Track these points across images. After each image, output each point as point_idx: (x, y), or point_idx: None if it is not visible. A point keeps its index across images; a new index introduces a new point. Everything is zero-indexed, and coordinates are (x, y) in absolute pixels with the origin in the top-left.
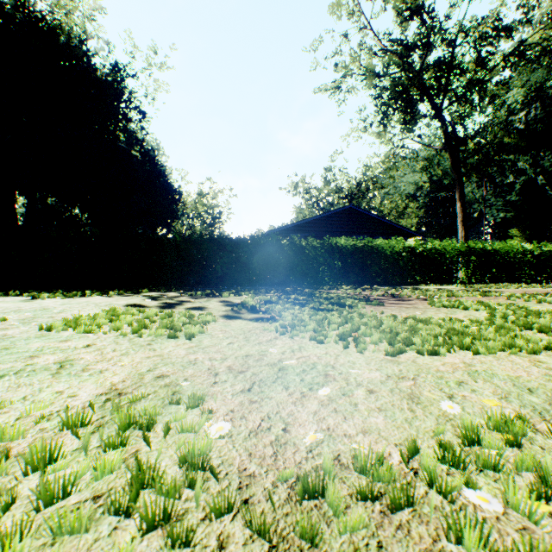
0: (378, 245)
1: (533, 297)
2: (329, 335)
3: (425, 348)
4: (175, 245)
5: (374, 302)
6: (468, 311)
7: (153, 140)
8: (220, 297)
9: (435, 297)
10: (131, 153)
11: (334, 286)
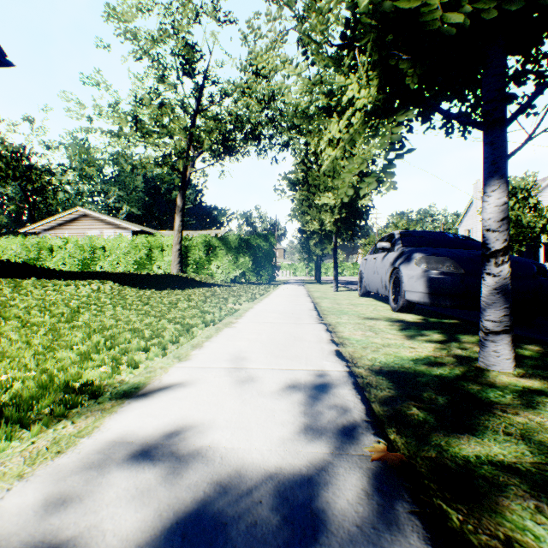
0: None
1: None
2: None
3: None
4: None
5: None
6: None
7: None
8: None
9: None
10: None
11: None
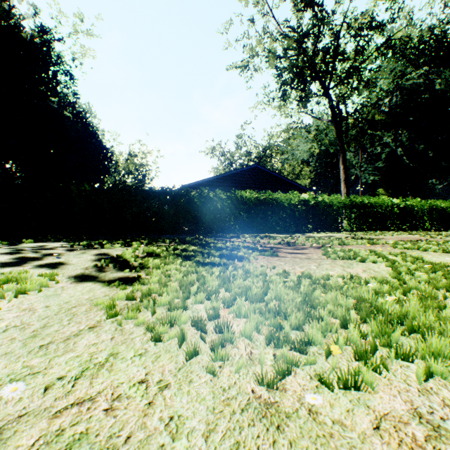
0: (277, 198)
1: (416, 245)
2: (179, 319)
3: (335, 371)
4: (85, 194)
5: (268, 252)
6: (365, 263)
7: (85, 103)
8: (99, 249)
9: (328, 245)
10: (63, 114)
11: (236, 234)
